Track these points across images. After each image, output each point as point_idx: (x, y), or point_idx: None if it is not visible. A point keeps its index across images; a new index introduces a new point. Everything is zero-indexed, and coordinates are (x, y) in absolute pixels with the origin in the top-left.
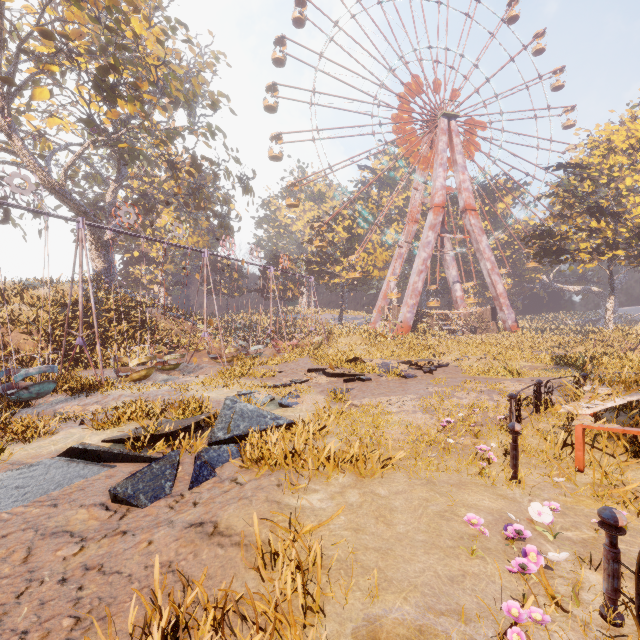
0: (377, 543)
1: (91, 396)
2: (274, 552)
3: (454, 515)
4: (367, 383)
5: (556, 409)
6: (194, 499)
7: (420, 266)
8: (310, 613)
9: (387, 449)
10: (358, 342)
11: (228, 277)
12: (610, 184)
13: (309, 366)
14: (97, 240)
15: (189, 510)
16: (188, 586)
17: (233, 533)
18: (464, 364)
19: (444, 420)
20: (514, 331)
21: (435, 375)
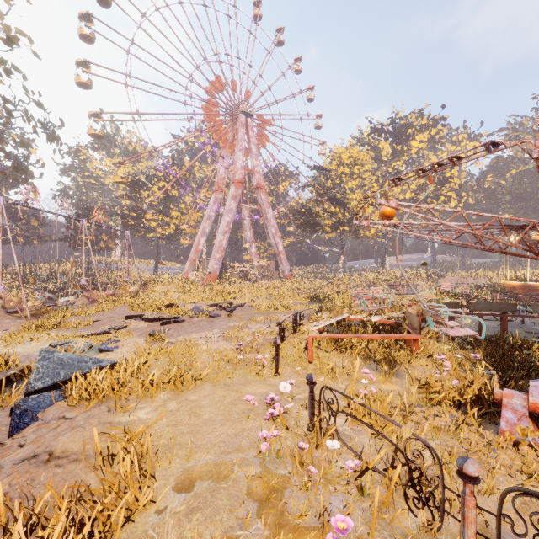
0: (190, 429)
1: None
2: (112, 453)
3: (240, 401)
4: (181, 324)
5: (301, 328)
6: (18, 443)
7: (225, 227)
8: (144, 482)
9: (198, 370)
10: (173, 290)
11: (25, 224)
12: (341, 184)
13: (127, 313)
14: None
15: (16, 451)
16: (33, 499)
17: (70, 454)
18: (255, 304)
19: (237, 344)
20: (289, 278)
21: (235, 313)
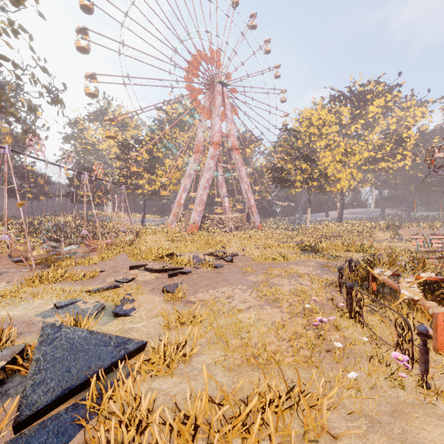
0: None
1: None
2: None
3: None
4: (190, 276)
5: (401, 297)
6: None
7: (205, 184)
8: None
9: (283, 369)
10: (162, 239)
11: (33, 182)
12: (309, 144)
13: (128, 263)
14: None
15: None
16: None
17: None
18: (248, 253)
19: (318, 319)
20: (260, 229)
21: (235, 263)
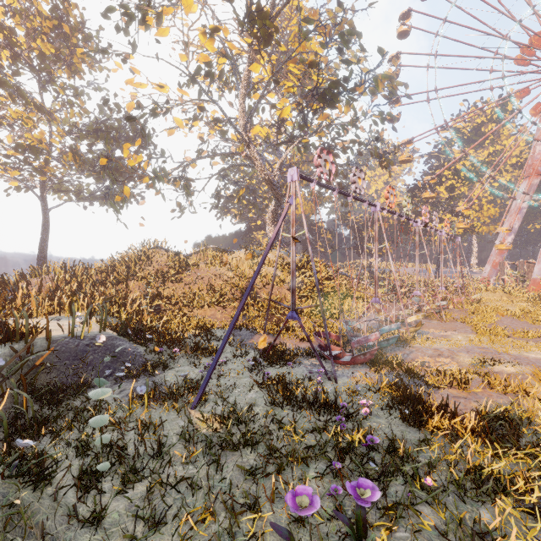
0: None
1: (411, 347)
2: None
3: None
4: None
5: None
6: None
7: None
8: None
9: None
10: (503, 298)
11: (324, 237)
12: None
13: (534, 326)
14: (275, 215)
15: None
16: None
17: None
18: None
19: None
20: None
21: None
